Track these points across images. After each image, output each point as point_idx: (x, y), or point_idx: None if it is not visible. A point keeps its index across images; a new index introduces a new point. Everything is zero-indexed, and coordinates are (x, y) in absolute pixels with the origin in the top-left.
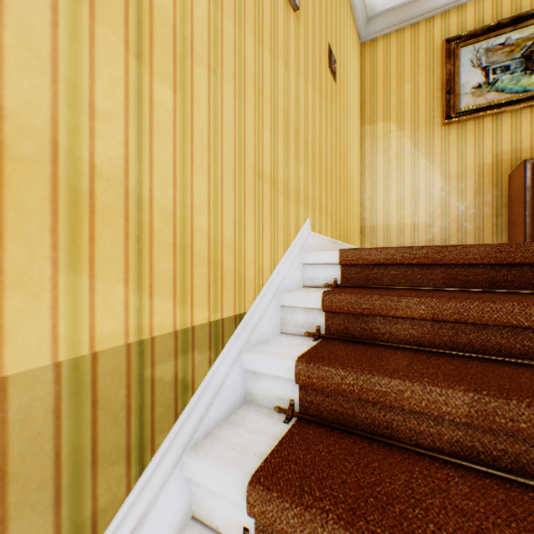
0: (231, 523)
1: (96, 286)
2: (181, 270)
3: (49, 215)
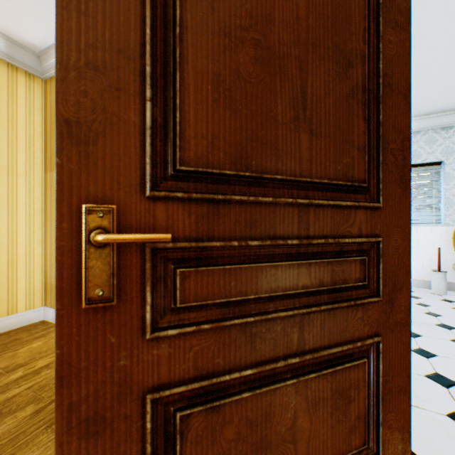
0: None
1: None
2: None
3: None
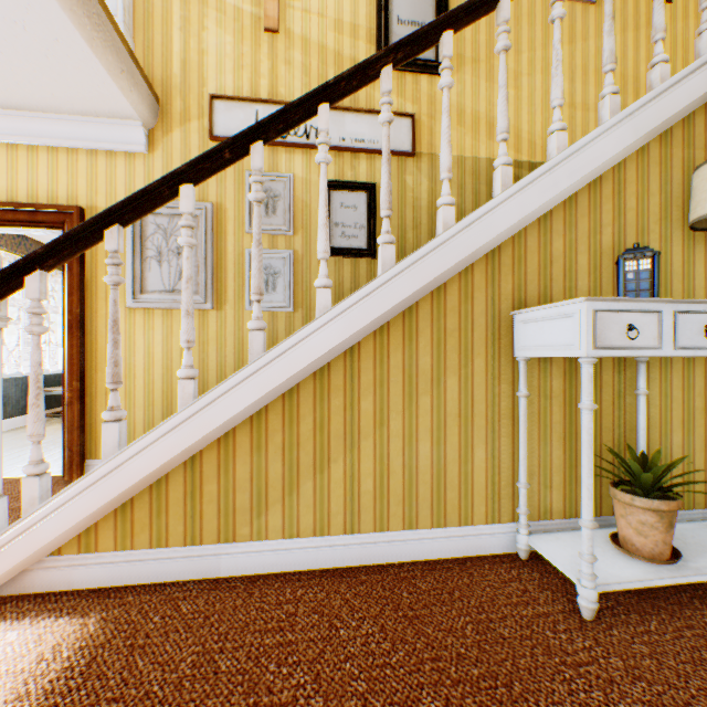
0: None
1: (493, 145)
2: (516, 143)
3: (485, 129)
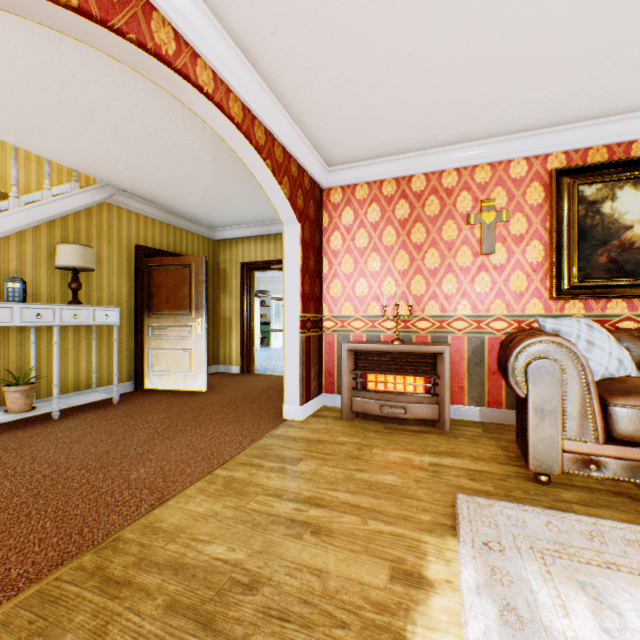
0: None
1: None
2: None
3: None
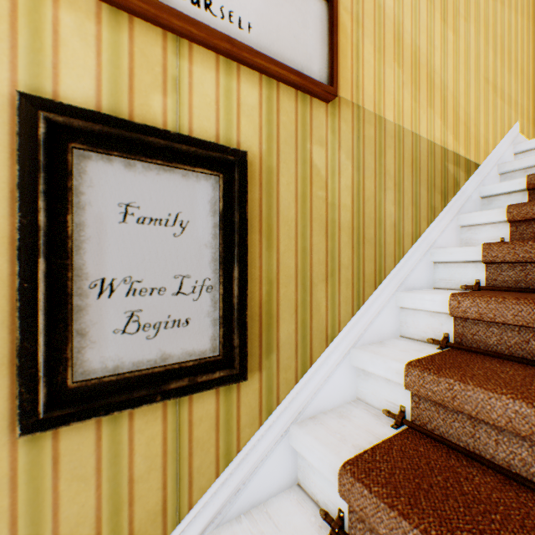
0: (490, 241)
1: (434, 117)
2: (454, 124)
3: (425, 85)
